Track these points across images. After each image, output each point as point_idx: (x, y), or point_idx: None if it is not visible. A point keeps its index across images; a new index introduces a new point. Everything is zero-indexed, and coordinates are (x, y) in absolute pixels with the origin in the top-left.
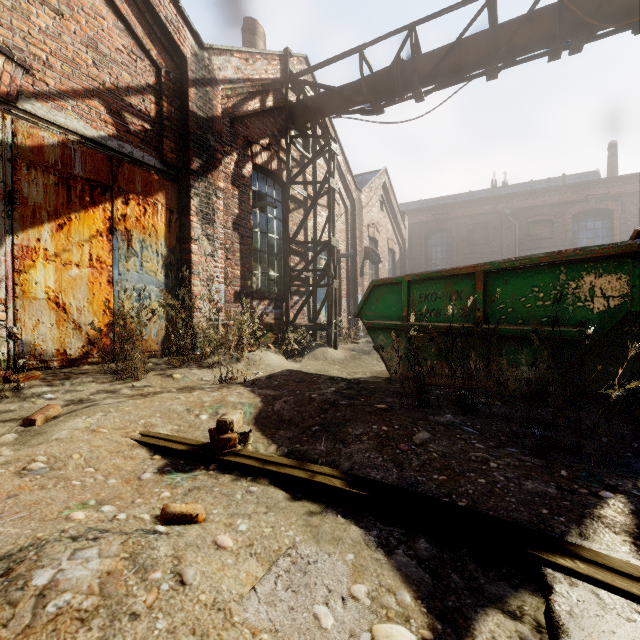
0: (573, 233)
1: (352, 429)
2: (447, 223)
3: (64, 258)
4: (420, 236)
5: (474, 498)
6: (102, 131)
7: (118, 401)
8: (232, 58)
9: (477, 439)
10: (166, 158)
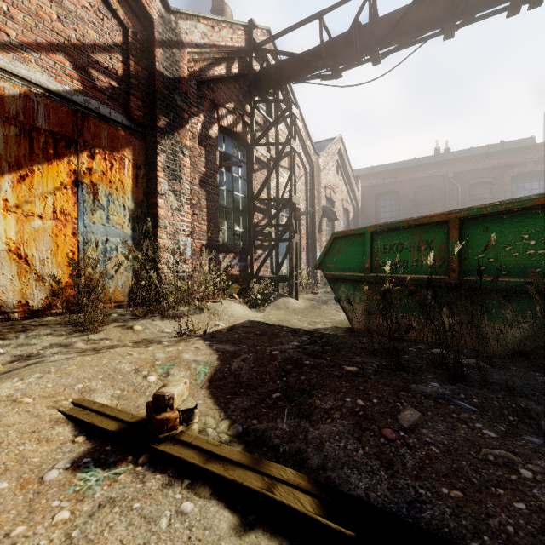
0: (511, 193)
1: (320, 401)
2: (395, 186)
3: (26, 209)
4: (371, 198)
5: None
6: (67, 85)
7: (66, 357)
8: (198, 24)
9: (481, 421)
10: (133, 115)
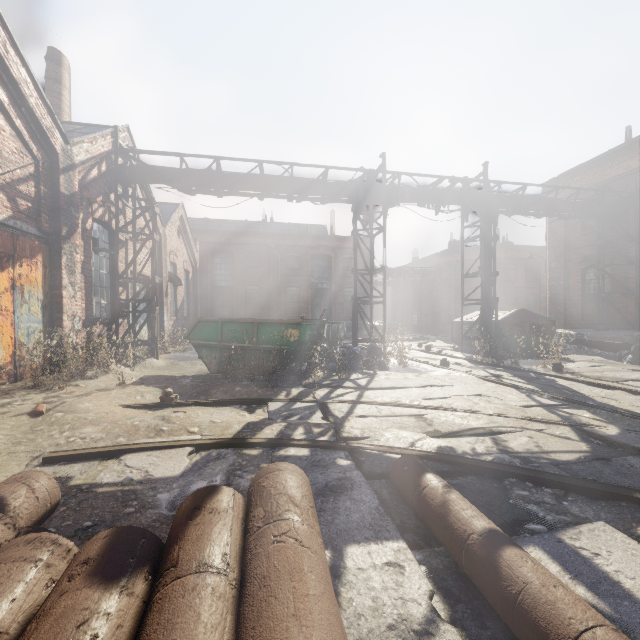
0: (312, 267)
1: (212, 391)
2: (230, 247)
3: None
4: (207, 254)
5: (255, 397)
6: (5, 214)
7: (76, 399)
8: (83, 144)
9: (255, 387)
10: (43, 228)
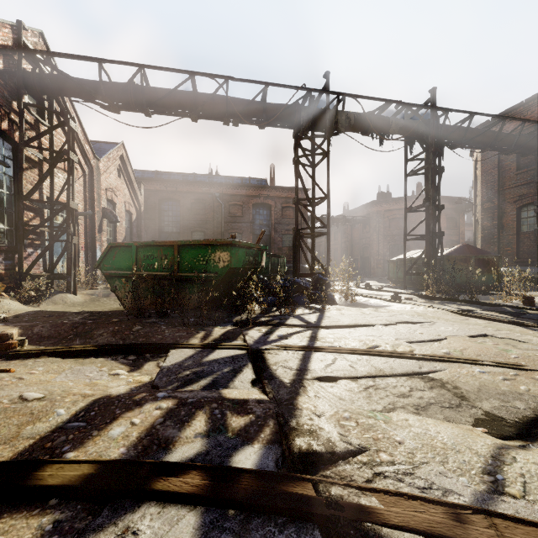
0: (253, 215)
1: (97, 331)
2: (176, 195)
3: None
4: (155, 201)
5: (155, 341)
6: None
7: None
8: None
9: (164, 326)
10: None
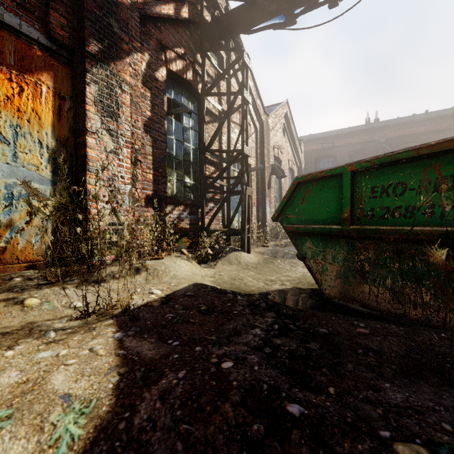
0: None
1: None
2: (333, 150)
3: None
4: (311, 161)
5: None
6: None
7: None
8: None
9: None
10: (54, 33)
